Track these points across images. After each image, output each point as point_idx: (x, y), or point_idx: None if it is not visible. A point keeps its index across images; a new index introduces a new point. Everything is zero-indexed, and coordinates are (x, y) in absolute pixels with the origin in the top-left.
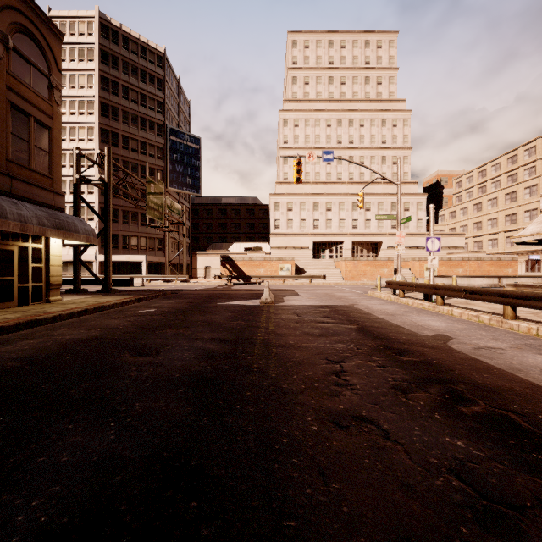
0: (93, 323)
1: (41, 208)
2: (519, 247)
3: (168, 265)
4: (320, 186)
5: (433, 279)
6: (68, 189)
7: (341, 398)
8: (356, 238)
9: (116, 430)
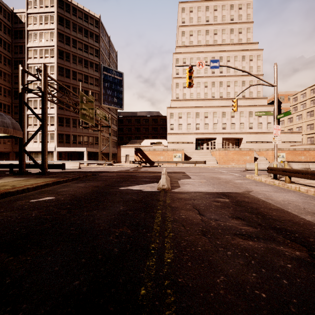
0: None
1: None
2: None
3: (99, 154)
4: (200, 102)
5: None
6: (38, 105)
7: None
8: (225, 136)
9: None
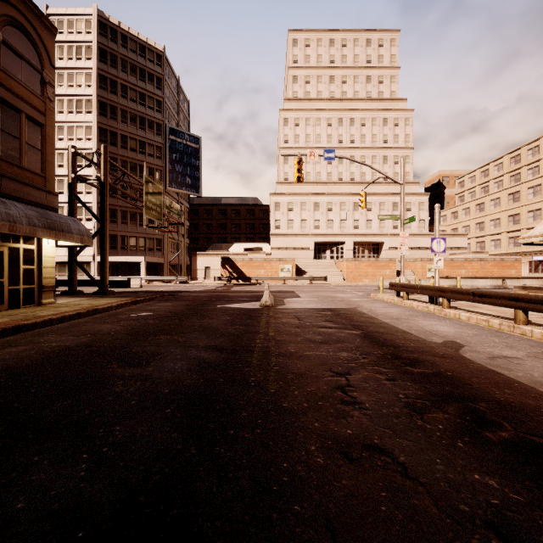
0: (84, 329)
1: (31, 208)
2: (522, 248)
3: (167, 266)
4: (321, 186)
5: (438, 281)
6: (65, 189)
7: (349, 420)
8: (358, 238)
9: (88, 464)
